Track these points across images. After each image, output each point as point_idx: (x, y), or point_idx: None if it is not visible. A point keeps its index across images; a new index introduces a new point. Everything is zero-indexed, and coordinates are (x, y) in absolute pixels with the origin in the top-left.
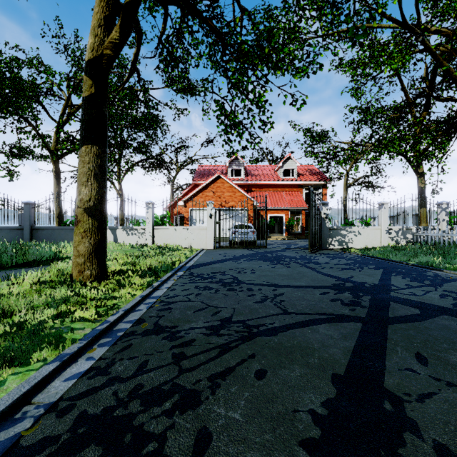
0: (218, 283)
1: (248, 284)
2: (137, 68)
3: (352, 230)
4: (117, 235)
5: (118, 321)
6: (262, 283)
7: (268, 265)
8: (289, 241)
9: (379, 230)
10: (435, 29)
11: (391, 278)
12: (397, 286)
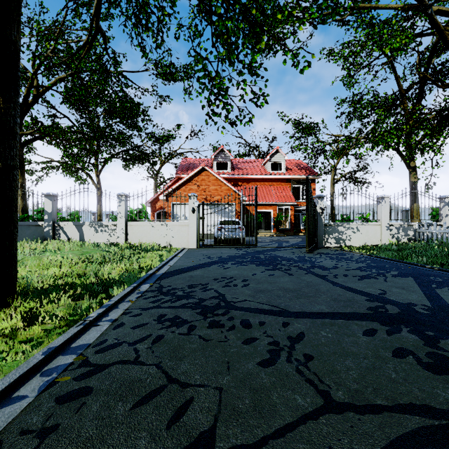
0: (195, 308)
1: (241, 310)
2: (101, 29)
3: (350, 227)
4: (83, 232)
5: None
6: (262, 308)
7: (264, 272)
8: (278, 238)
9: (379, 226)
10: (437, 9)
11: (440, 294)
12: None
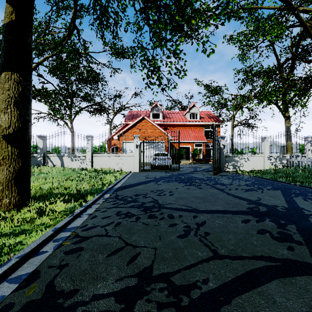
0: (139, 207)
1: (168, 209)
2: (76, 27)
3: (243, 157)
4: (64, 161)
5: (2, 278)
6: (181, 208)
7: (183, 187)
8: (194, 165)
9: (262, 157)
10: (302, 9)
11: (295, 200)
12: (308, 210)
